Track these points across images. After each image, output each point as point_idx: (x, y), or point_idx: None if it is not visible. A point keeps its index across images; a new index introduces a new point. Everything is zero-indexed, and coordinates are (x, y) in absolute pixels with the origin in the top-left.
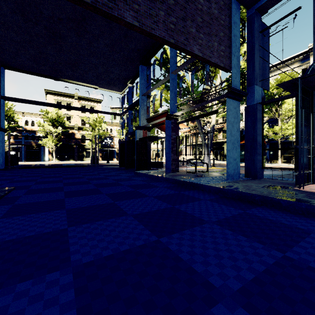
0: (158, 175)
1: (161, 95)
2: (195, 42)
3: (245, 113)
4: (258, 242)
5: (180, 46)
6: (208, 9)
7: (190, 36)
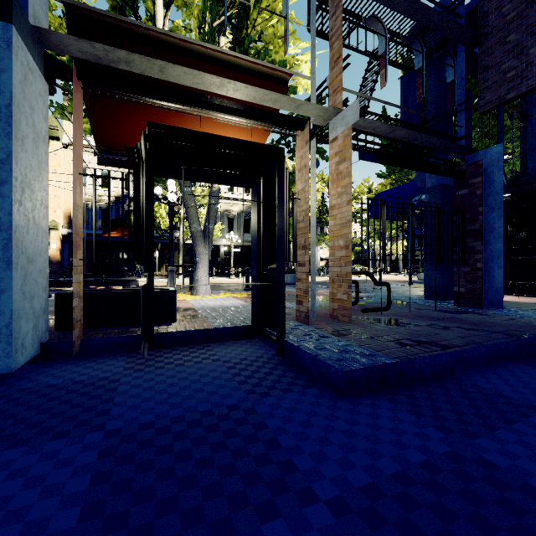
0: (497, 337)
1: None
2: None
3: (444, 195)
4: None
5: None
6: None
7: None
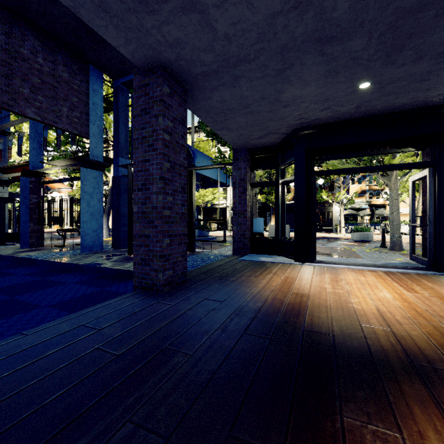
0: None
1: (21, 139)
2: (29, 104)
3: (113, 184)
4: (5, 295)
5: (1, 106)
6: (52, 71)
7: (19, 96)
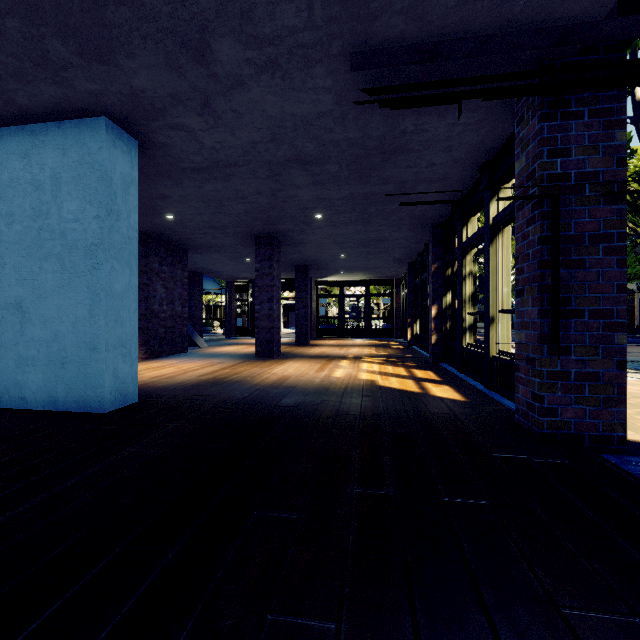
0: None
1: None
2: None
3: None
4: None
5: None
6: None
7: None
